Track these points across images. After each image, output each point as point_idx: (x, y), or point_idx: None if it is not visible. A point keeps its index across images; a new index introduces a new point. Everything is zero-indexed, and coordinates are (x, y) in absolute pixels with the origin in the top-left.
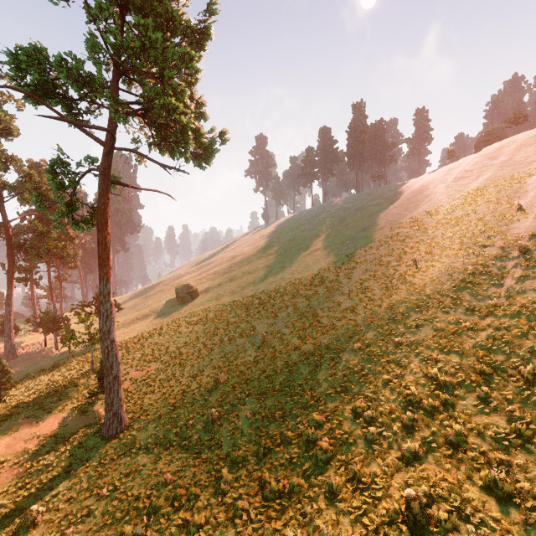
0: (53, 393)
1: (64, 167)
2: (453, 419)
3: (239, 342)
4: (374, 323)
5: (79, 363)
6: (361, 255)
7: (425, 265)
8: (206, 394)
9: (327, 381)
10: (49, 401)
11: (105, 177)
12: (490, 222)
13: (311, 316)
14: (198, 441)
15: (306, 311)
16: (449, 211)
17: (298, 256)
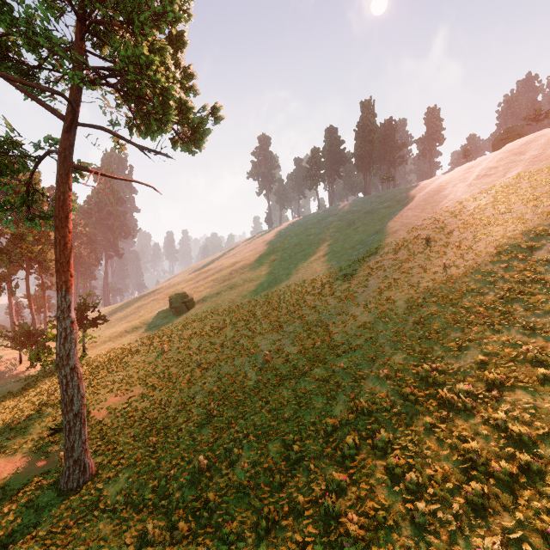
0: (13, 425)
1: (15, 147)
2: (547, 499)
3: (237, 362)
4: (402, 343)
5: (52, 386)
6: (376, 261)
7: (457, 272)
8: (195, 431)
9: (346, 419)
10: (5, 437)
11: (66, 159)
12: (532, 221)
13: (321, 332)
14: (180, 502)
15: (315, 325)
16: (477, 210)
17: (304, 262)
